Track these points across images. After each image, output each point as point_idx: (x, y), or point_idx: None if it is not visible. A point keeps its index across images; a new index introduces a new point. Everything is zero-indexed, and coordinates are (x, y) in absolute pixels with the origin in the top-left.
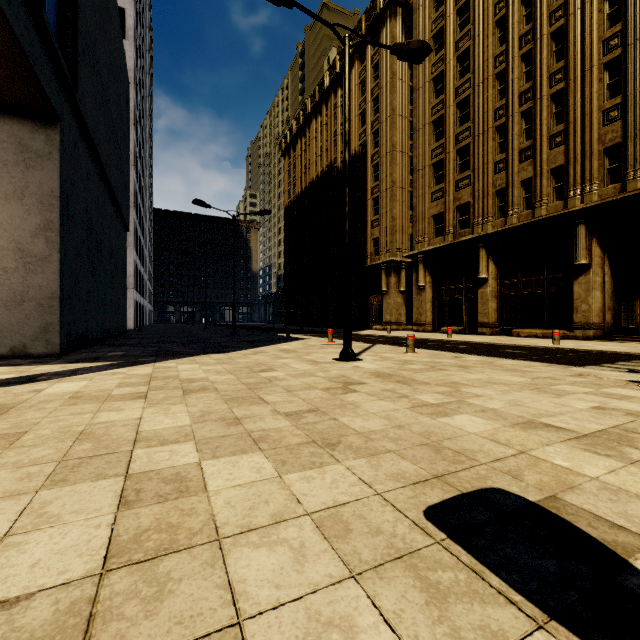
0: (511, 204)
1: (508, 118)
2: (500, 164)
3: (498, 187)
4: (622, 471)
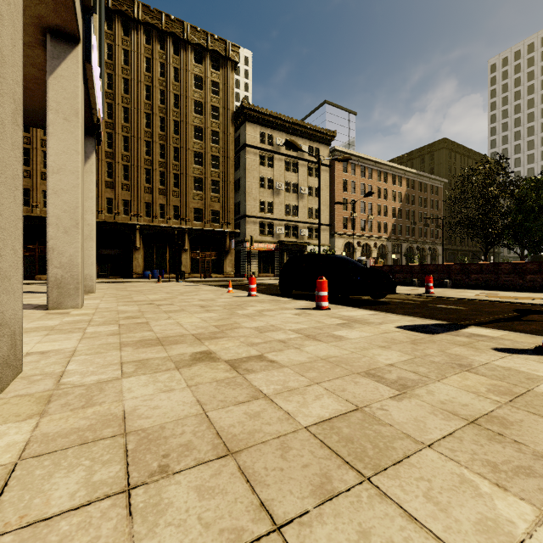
0: (36, 201)
1: (34, 148)
2: (26, 172)
3: (24, 186)
4: (185, 285)
